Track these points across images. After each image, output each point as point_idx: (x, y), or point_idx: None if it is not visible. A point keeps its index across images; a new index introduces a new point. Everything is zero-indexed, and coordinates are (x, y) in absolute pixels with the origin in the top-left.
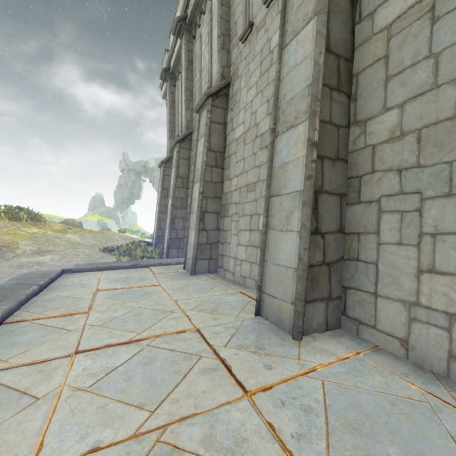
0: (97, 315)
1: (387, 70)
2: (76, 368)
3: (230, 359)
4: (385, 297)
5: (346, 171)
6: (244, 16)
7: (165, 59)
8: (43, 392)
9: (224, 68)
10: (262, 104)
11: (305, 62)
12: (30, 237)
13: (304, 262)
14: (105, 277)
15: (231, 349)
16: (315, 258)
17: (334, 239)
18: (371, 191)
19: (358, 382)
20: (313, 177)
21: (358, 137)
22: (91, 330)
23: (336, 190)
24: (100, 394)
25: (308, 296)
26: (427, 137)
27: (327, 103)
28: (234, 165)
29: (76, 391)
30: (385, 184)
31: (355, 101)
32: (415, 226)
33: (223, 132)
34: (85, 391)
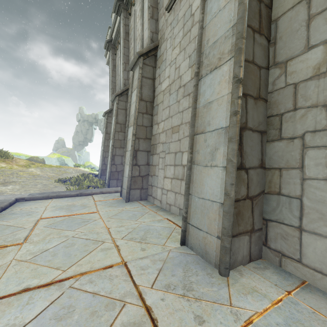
0: (29, 248)
1: (309, 10)
2: None
3: (157, 307)
4: (311, 232)
5: (266, 110)
6: None
7: (108, 34)
8: None
9: (153, 33)
10: (185, 59)
11: (228, 5)
12: None
13: (231, 197)
14: (52, 205)
15: (158, 291)
16: (240, 193)
17: (256, 173)
18: (293, 127)
19: None
20: (239, 113)
21: (277, 78)
22: (16, 267)
23: (258, 127)
24: None
25: (233, 231)
26: None
27: (250, 44)
28: (161, 112)
29: None
30: (309, 120)
31: (275, 44)
32: None
33: (152, 85)
34: None
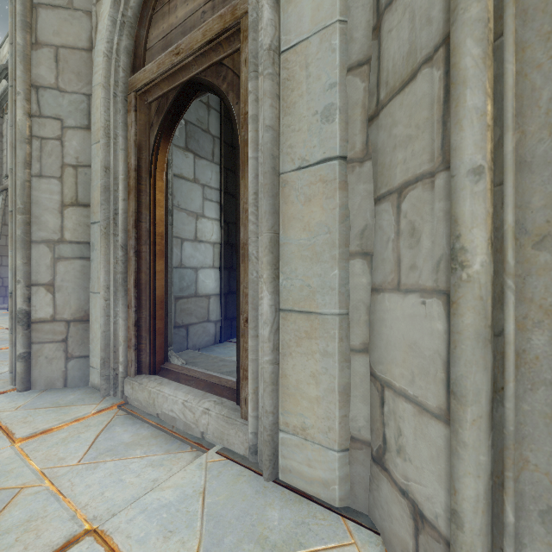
0: None
1: None
2: None
3: None
4: None
5: None
6: None
7: None
8: None
9: None
10: None
11: None
12: None
13: None
14: None
15: None
16: None
17: None
18: None
19: None
20: None
21: None
22: None
23: None
24: None
25: None
26: None
27: None
28: None
29: None
30: None
31: None
32: None
33: None
34: None
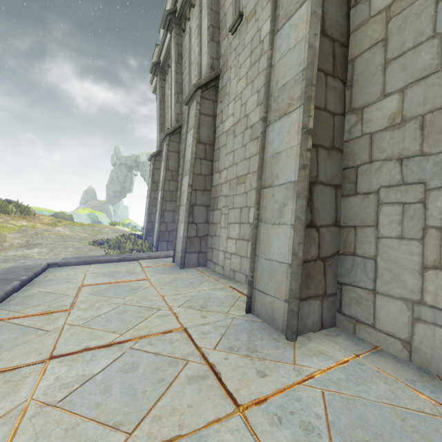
0: (78, 314)
1: (386, 53)
2: (48, 376)
3: (220, 364)
4: (385, 294)
5: (341, 161)
6: (234, 6)
7: (155, 54)
8: (5, 408)
9: (214, 59)
10: (252, 95)
11: (298, 46)
12: (18, 230)
13: (299, 257)
14: (92, 271)
15: (221, 352)
16: (310, 253)
17: (329, 232)
18: (369, 182)
19: (361, 391)
20: (308, 167)
21: (354, 126)
22: (70, 330)
23: (331, 181)
24: (71, 410)
25: (302, 294)
26: (432, 123)
27: (322, 89)
28: (224, 157)
29: (44, 407)
30: (384, 174)
31: (351, 88)
32: (419, 218)
33: (212, 124)
34: (54, 407)
